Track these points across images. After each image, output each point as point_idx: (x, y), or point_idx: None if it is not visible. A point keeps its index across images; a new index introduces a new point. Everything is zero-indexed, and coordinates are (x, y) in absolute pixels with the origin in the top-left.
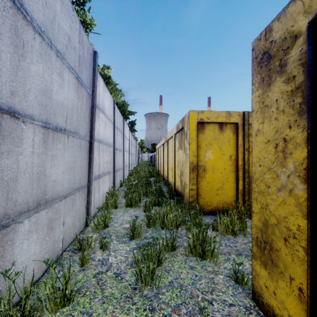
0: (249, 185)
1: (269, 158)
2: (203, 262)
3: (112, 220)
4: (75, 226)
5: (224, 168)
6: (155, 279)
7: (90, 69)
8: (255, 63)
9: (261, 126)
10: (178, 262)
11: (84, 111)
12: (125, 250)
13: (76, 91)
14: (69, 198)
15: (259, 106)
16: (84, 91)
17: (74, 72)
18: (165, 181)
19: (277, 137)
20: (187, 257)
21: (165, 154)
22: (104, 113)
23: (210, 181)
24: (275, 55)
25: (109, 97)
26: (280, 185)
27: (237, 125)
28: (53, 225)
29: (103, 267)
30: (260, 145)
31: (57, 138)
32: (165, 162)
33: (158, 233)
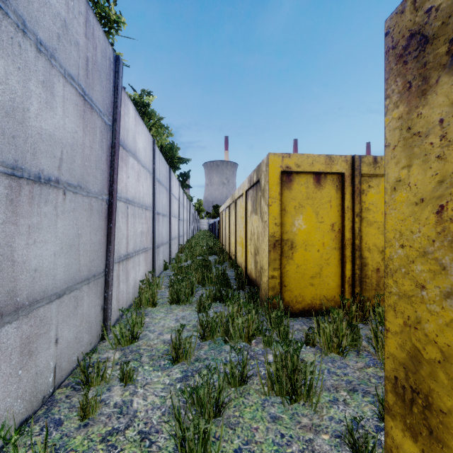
0: (362, 270)
1: (423, 233)
2: (294, 406)
3: (146, 327)
4: (81, 342)
5: (322, 243)
6: (209, 448)
7: (109, 84)
8: (392, 57)
9: (404, 173)
10: (251, 407)
11: (98, 151)
12: (162, 384)
13: (81, 117)
14: (68, 296)
15: (401, 135)
16: (97, 119)
17: (75, 84)
18: (231, 261)
19: (442, 192)
20: (266, 397)
21: (232, 221)
22: (137, 157)
23: (301, 264)
24: (437, 34)
25: (145, 134)
26: (449, 287)
27: (344, 176)
28: (34, 346)
29: (120, 419)
30: (402, 209)
31: (40, 196)
32: (231, 233)
33: (219, 349)
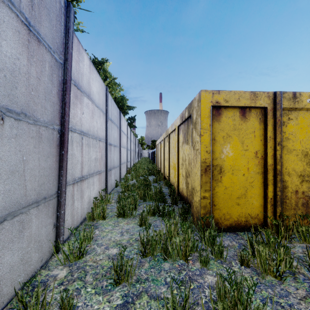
0: (282, 192)
1: None
2: None
3: (95, 240)
4: (29, 261)
5: (247, 168)
6: None
7: (60, 25)
8: None
9: None
10: None
11: (48, 84)
12: None
13: (24, 45)
14: (10, 222)
15: None
16: (45, 53)
17: (15, 10)
18: (166, 180)
19: None
20: None
21: (166, 151)
22: (91, 98)
23: (229, 186)
24: None
25: (98, 81)
26: None
27: (266, 110)
28: None
29: None
30: None
31: None
32: (165, 159)
33: (159, 268)
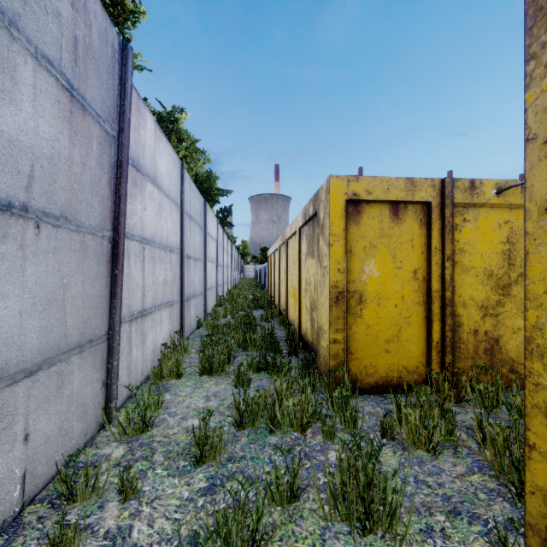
0: (455, 332)
1: None
2: (368, 540)
3: (166, 408)
4: (69, 433)
5: (401, 296)
6: None
7: (113, 79)
8: None
9: None
10: (305, 540)
11: (95, 170)
12: (178, 500)
13: (65, 120)
14: (46, 373)
15: None
16: (93, 125)
17: (55, 72)
18: (282, 317)
19: None
20: (327, 524)
21: (283, 267)
22: (158, 184)
23: (373, 324)
24: None
25: (169, 155)
26: None
27: (430, 206)
28: None
29: None
30: None
31: None
32: (282, 282)
33: (261, 443)
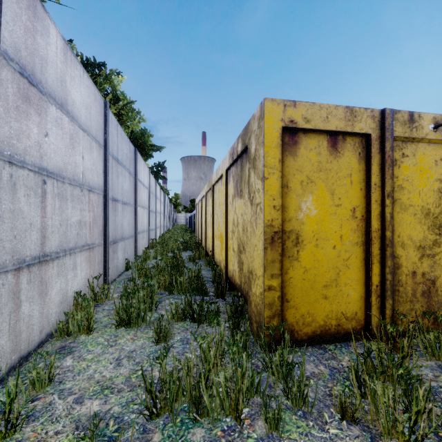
0: (394, 274)
1: None
2: None
3: (59, 383)
4: None
5: (339, 236)
6: None
7: None
8: None
9: None
10: None
11: None
12: None
13: None
14: None
15: None
16: None
17: None
18: (208, 258)
19: None
20: None
21: (209, 212)
22: (69, 112)
23: (311, 267)
24: None
25: (87, 87)
26: None
27: (369, 139)
28: None
29: None
30: None
31: None
32: (208, 225)
33: None
